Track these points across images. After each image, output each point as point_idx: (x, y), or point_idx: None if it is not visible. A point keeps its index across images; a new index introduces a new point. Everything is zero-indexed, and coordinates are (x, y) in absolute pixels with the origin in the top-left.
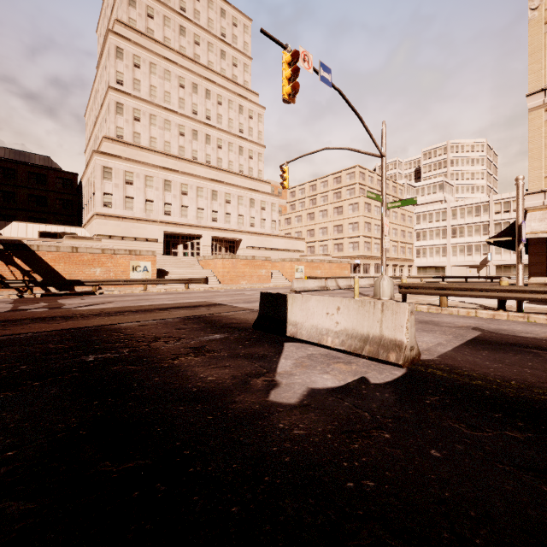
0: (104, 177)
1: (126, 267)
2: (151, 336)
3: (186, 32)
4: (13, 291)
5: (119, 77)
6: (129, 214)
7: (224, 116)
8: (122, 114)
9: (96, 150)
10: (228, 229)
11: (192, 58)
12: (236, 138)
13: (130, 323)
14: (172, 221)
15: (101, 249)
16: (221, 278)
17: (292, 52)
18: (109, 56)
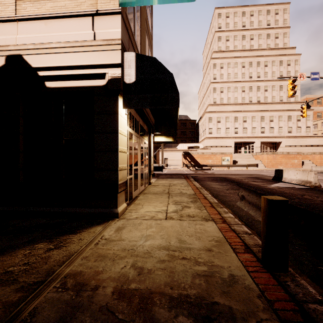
0: (209, 121)
1: (220, 159)
2: (240, 179)
3: (245, 36)
4: (186, 168)
5: (214, 76)
6: (218, 136)
7: (268, 72)
8: (215, 92)
9: (206, 111)
10: (271, 136)
11: (249, 49)
12: (277, 81)
13: (232, 176)
14: (238, 136)
15: (211, 153)
16: (266, 164)
17: (292, 79)
18: (210, 69)
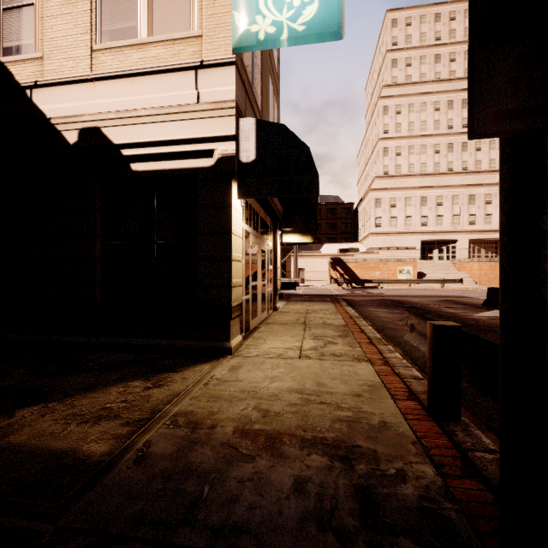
0: (376, 206)
1: (395, 270)
2: (426, 303)
3: (441, 57)
4: (336, 285)
5: (385, 128)
6: (393, 230)
7: None
8: (387, 155)
9: (370, 189)
10: (488, 230)
11: (447, 78)
12: None
13: (413, 300)
14: (427, 231)
15: (379, 259)
16: (477, 279)
17: None
18: (378, 116)
